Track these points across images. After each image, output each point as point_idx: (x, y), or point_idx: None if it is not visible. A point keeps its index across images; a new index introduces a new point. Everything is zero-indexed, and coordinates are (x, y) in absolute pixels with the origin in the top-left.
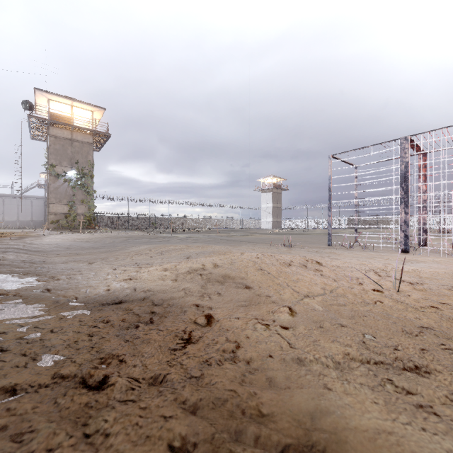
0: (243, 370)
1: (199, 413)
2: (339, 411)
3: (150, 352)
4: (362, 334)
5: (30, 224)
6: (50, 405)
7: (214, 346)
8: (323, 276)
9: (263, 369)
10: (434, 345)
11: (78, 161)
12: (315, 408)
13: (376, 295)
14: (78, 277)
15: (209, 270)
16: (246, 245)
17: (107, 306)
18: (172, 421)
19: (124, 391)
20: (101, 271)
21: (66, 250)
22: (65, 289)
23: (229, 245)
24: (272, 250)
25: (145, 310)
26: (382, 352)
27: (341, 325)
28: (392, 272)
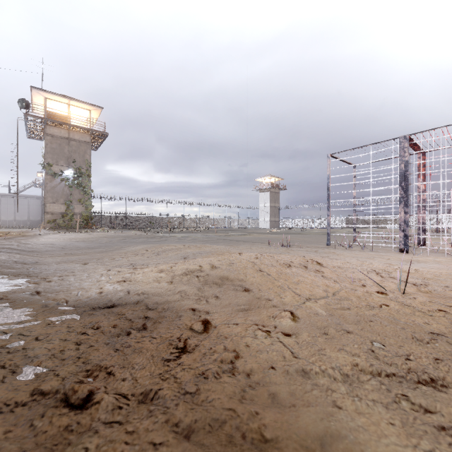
0: (243, 384)
1: (193, 438)
2: (352, 435)
3: (141, 363)
4: (370, 342)
5: (26, 223)
6: (25, 428)
7: (211, 356)
8: (325, 277)
9: (265, 382)
10: (448, 353)
11: (75, 160)
12: (325, 432)
13: (381, 298)
14: (71, 279)
15: (207, 271)
16: (244, 245)
17: (98, 311)
18: (162, 449)
19: (111, 410)
20: (95, 272)
21: (61, 250)
22: (56, 291)
23: (227, 244)
24: (270, 250)
25: (138, 315)
26: (393, 363)
27: (347, 331)
28: (394, 273)
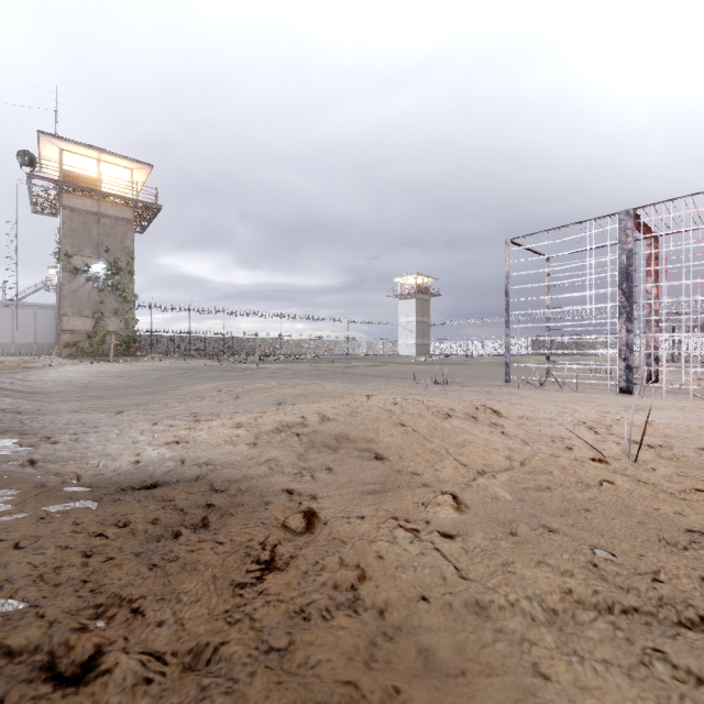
0: (373, 631)
1: None
2: None
3: (194, 591)
4: (590, 548)
5: (32, 348)
6: None
7: (316, 577)
8: (506, 435)
9: (411, 627)
10: None
11: (108, 249)
12: None
13: (600, 469)
14: (91, 439)
15: (313, 426)
16: (376, 382)
17: (129, 494)
18: None
19: (130, 687)
20: (132, 427)
21: (81, 390)
22: (63, 460)
23: (349, 381)
24: (417, 389)
25: (196, 501)
26: (632, 587)
27: (548, 529)
28: (616, 428)
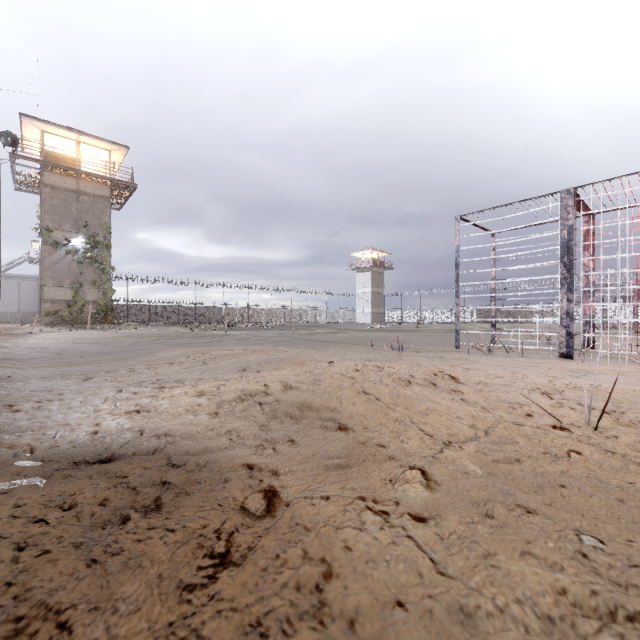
0: None
1: None
2: None
3: (134, 597)
4: (575, 534)
5: (16, 316)
6: None
7: (276, 576)
8: (466, 402)
9: None
10: None
11: (87, 224)
12: None
13: (565, 438)
14: (53, 407)
15: (276, 395)
16: (336, 348)
17: (82, 469)
18: None
19: None
20: (96, 394)
21: (55, 356)
22: (20, 430)
23: (311, 347)
24: (374, 355)
25: (151, 478)
26: (631, 584)
27: (526, 510)
28: (568, 393)
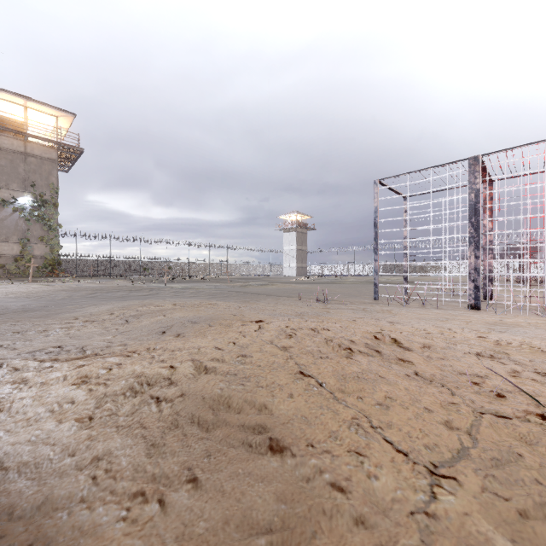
0: None
1: None
2: None
3: None
4: None
5: None
6: None
7: None
8: (422, 378)
9: None
10: None
11: (34, 184)
12: None
13: None
14: None
15: (183, 385)
16: (266, 301)
17: None
18: None
19: None
20: None
21: None
22: None
23: (242, 300)
24: (302, 308)
25: None
26: None
27: None
28: (514, 356)
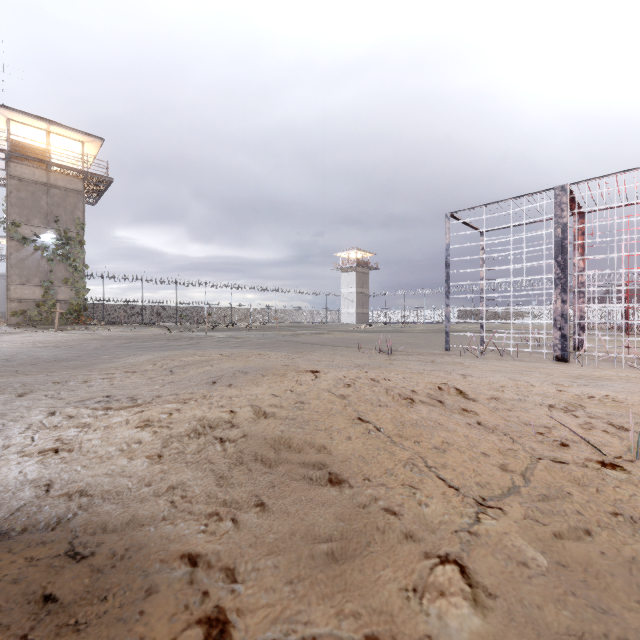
0: None
1: None
2: None
3: None
4: None
5: None
6: None
7: None
8: (484, 427)
9: None
10: None
11: (58, 219)
12: None
13: (628, 486)
14: None
15: (244, 427)
16: (321, 352)
17: None
18: None
19: None
20: (22, 418)
21: (2, 364)
22: None
23: (294, 350)
24: (362, 359)
25: (28, 588)
26: None
27: None
28: (591, 408)
